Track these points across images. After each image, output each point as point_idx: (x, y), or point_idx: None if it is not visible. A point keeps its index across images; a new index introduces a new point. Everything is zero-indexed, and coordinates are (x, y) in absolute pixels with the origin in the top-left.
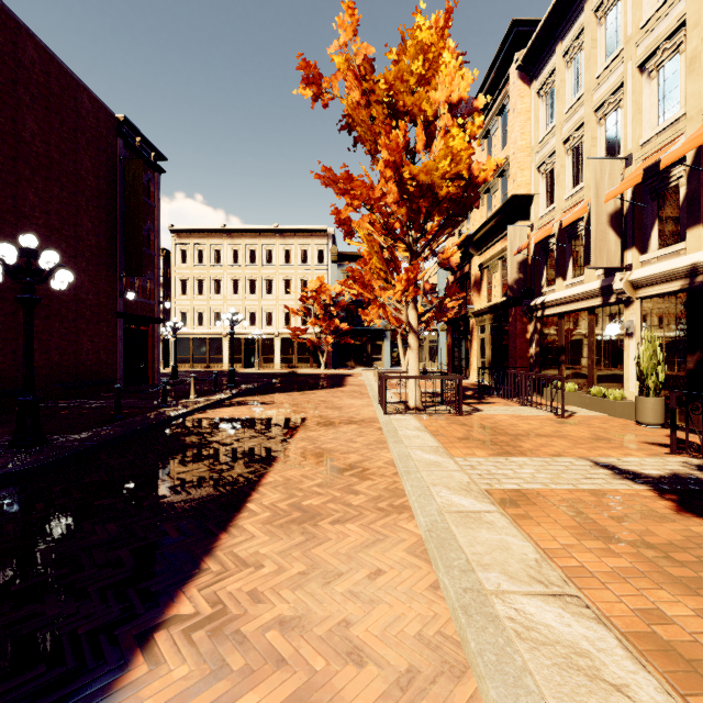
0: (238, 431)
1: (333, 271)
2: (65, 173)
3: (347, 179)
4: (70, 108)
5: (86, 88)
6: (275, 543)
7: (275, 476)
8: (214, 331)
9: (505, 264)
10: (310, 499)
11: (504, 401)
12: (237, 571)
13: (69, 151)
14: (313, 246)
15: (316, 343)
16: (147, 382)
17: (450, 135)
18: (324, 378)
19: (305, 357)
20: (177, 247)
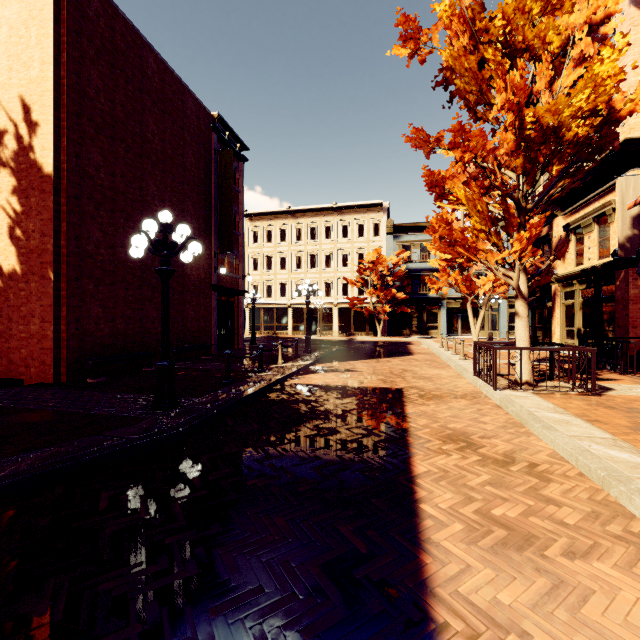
0: (342, 400)
1: (388, 243)
2: (175, 165)
3: (458, 131)
4: (179, 109)
5: (190, 91)
6: (509, 584)
7: (423, 463)
8: (280, 301)
9: (605, 221)
10: (497, 506)
11: (627, 377)
12: (494, 638)
13: (178, 146)
14: (369, 220)
15: (373, 312)
16: (234, 347)
17: (598, 59)
18: (386, 345)
19: (362, 325)
20: (249, 229)
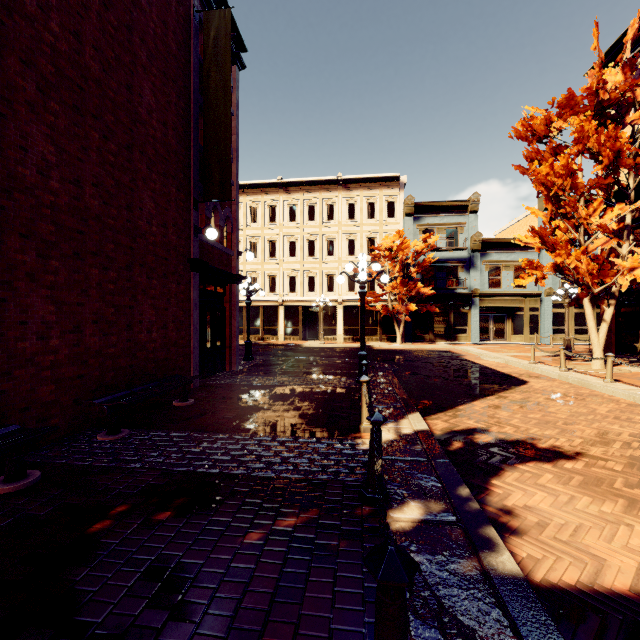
0: None
1: (407, 226)
2: None
3: None
4: None
5: None
6: None
7: None
8: (269, 298)
9: None
10: None
11: None
12: None
13: None
14: (382, 198)
15: (392, 311)
16: (223, 368)
17: None
18: (436, 358)
19: (373, 328)
20: None
